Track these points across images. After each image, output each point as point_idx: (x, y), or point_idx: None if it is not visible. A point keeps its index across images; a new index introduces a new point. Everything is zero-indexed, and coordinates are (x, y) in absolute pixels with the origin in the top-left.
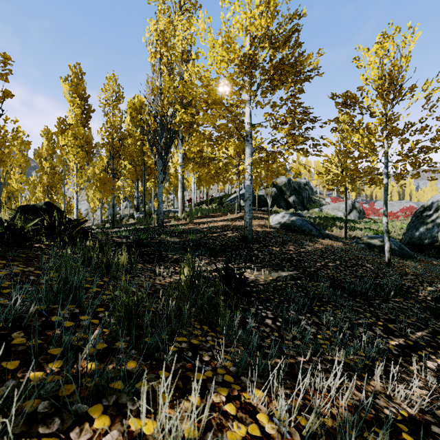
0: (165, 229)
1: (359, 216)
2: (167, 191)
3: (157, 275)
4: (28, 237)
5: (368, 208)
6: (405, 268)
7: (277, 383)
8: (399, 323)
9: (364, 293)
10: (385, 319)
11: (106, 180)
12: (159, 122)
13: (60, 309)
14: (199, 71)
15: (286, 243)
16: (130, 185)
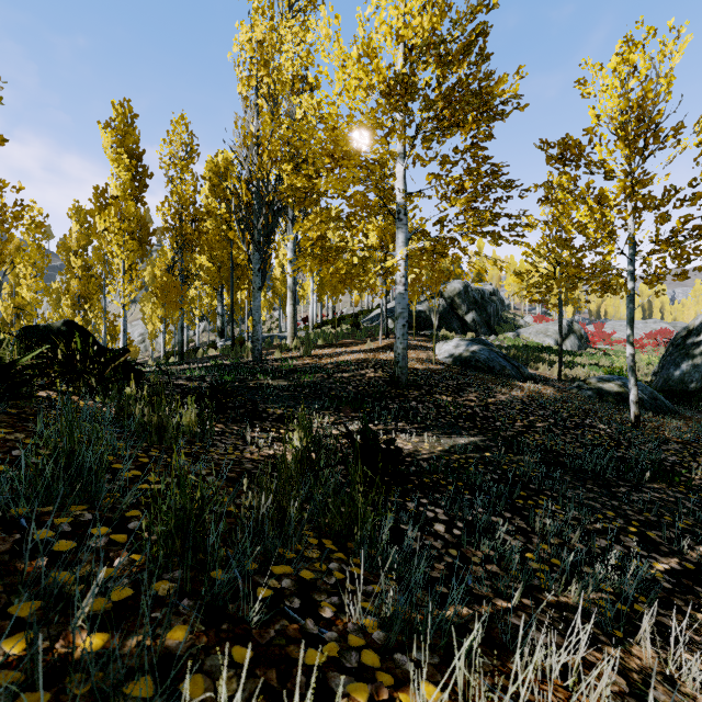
0: (264, 366)
1: (579, 344)
2: (270, 305)
3: (248, 443)
4: (21, 379)
5: (593, 332)
6: (664, 431)
7: (464, 665)
8: (666, 529)
9: (599, 474)
10: (640, 521)
11: (170, 286)
12: (256, 190)
13: (33, 524)
14: (319, 105)
15: (463, 388)
16: (209, 296)
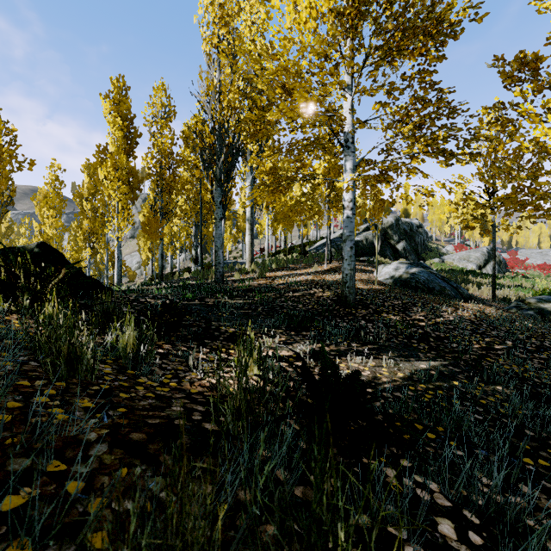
0: (224, 286)
1: (498, 269)
2: (235, 238)
3: (191, 368)
4: None
5: (507, 259)
6: None
7: None
8: None
9: None
10: None
11: (151, 221)
12: (218, 134)
13: None
14: (271, 43)
15: (409, 307)
16: (185, 230)
